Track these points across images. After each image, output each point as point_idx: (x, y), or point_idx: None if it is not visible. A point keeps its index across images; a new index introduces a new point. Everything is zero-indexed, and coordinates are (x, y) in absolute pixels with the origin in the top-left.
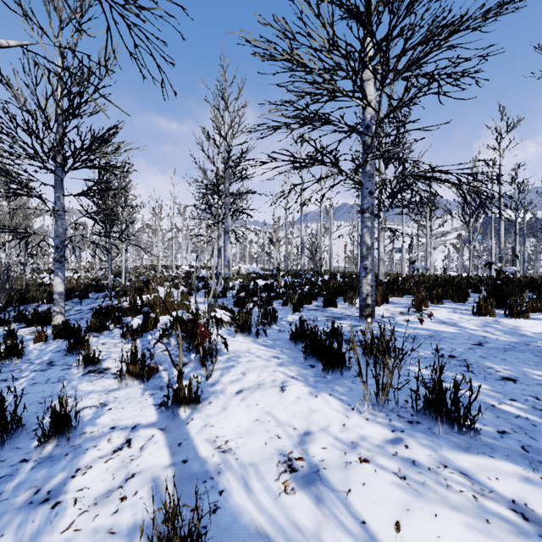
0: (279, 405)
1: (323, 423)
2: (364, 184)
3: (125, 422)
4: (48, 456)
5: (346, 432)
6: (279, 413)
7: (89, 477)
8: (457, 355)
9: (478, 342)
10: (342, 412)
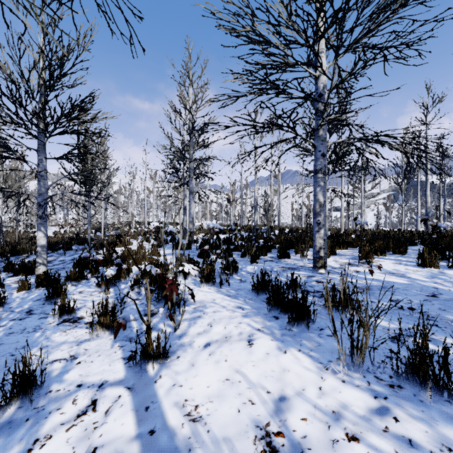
0: (248, 362)
1: (298, 386)
2: (317, 147)
3: (93, 378)
4: (8, 421)
5: (325, 398)
6: (250, 372)
7: (47, 451)
8: (416, 307)
9: (432, 293)
10: (315, 372)
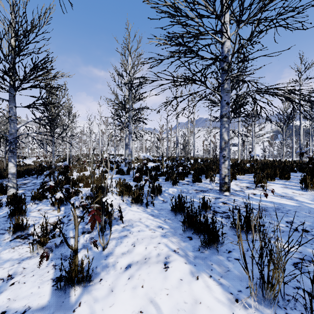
0: (162, 289)
1: None
2: (223, 97)
3: (18, 304)
4: None
5: None
6: (163, 303)
7: None
8: (309, 229)
9: None
10: (226, 306)
